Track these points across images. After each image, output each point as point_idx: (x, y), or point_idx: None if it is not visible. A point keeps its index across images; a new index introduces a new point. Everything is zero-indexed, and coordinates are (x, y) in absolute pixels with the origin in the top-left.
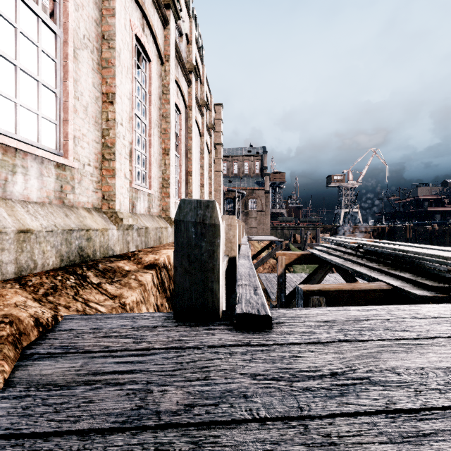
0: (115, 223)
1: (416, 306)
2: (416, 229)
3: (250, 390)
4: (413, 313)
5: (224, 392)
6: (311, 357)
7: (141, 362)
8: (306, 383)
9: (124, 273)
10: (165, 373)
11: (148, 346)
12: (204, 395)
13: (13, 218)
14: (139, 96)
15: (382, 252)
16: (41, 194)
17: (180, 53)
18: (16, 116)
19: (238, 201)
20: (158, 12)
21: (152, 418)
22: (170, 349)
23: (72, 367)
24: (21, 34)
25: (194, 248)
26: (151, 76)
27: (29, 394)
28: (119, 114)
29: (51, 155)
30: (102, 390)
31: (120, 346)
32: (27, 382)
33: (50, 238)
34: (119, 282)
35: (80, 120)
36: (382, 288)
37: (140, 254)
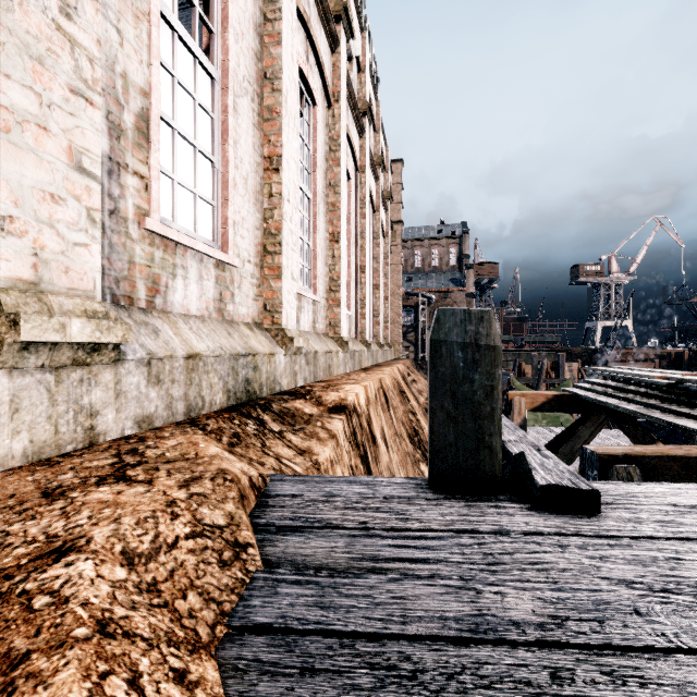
0: (281, 345)
1: None
2: None
3: (639, 605)
4: None
5: (597, 603)
6: None
7: (429, 548)
8: None
9: (306, 417)
10: (478, 567)
11: (422, 525)
12: (568, 605)
13: (180, 339)
14: (301, 158)
15: None
16: (201, 304)
17: (351, 88)
18: (174, 198)
19: (422, 310)
20: (325, 29)
21: (512, 630)
22: (458, 532)
23: (334, 547)
24: (178, 84)
25: (462, 382)
26: (317, 126)
27: (308, 579)
28: (286, 186)
29: (211, 249)
30: (406, 583)
31: (381, 523)
32: (290, 563)
33: (217, 366)
34: (303, 430)
35: (240, 199)
36: None
37: (316, 390)
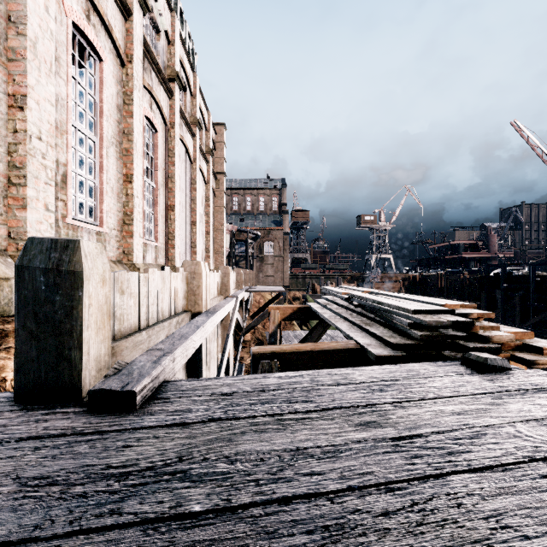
0: None
1: (352, 370)
2: (448, 277)
3: None
4: (340, 379)
5: None
6: (145, 446)
7: None
8: (90, 486)
9: None
10: None
11: None
12: None
13: None
14: (82, 104)
15: (365, 305)
16: None
17: (152, 55)
18: None
19: (251, 243)
20: None
21: None
22: None
23: None
24: None
25: (44, 303)
26: (103, 79)
27: None
28: (34, 124)
29: None
30: None
31: None
32: None
33: None
34: (7, 350)
35: None
36: (347, 348)
37: None
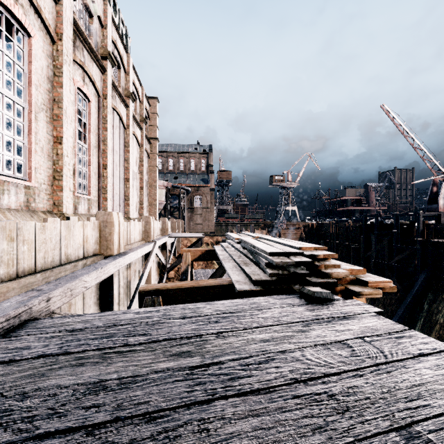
0: None
1: (206, 304)
2: (337, 225)
3: None
4: (189, 312)
5: None
6: None
7: None
8: None
9: None
10: None
11: None
12: None
13: None
14: (10, 73)
15: (246, 248)
16: None
17: (84, 35)
18: None
19: (183, 197)
20: None
21: None
22: None
23: None
24: None
25: None
26: (32, 53)
27: None
28: None
29: None
30: None
31: None
32: None
33: None
34: None
35: None
36: (221, 284)
37: None
